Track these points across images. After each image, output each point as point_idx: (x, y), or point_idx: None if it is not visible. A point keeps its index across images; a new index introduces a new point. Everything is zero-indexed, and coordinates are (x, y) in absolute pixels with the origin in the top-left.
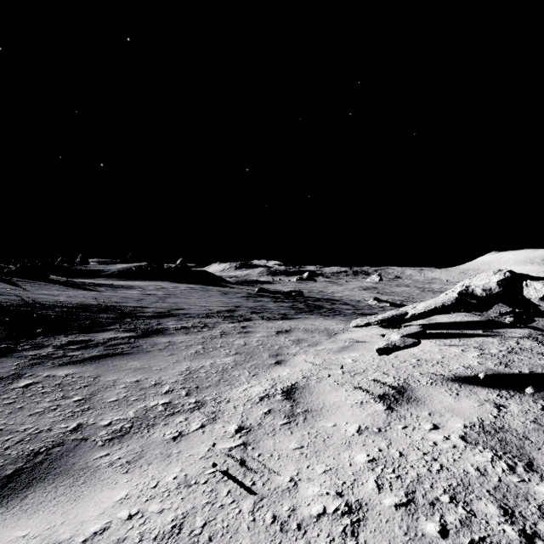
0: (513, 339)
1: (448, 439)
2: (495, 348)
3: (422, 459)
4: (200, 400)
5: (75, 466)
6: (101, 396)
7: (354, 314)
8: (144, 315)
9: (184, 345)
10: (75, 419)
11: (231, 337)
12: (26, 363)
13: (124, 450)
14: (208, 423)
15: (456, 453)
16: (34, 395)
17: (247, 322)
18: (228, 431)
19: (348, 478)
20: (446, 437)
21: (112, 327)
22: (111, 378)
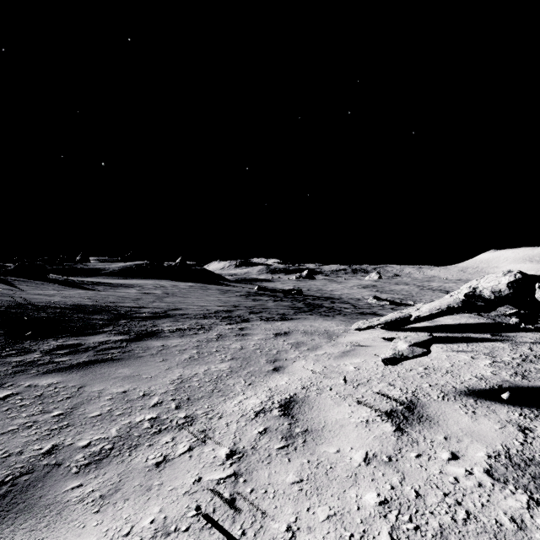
0: (525, 345)
1: (471, 474)
2: (508, 355)
3: (443, 502)
4: (190, 415)
5: (42, 500)
6: (83, 410)
7: (353, 314)
8: (139, 316)
9: (177, 349)
10: (51, 439)
11: (228, 340)
12: (9, 371)
13: (100, 480)
14: (197, 445)
15: (484, 494)
16: (10, 409)
17: (245, 323)
18: (218, 456)
19: (356, 527)
20: (468, 470)
21: (105, 329)
22: (97, 388)
